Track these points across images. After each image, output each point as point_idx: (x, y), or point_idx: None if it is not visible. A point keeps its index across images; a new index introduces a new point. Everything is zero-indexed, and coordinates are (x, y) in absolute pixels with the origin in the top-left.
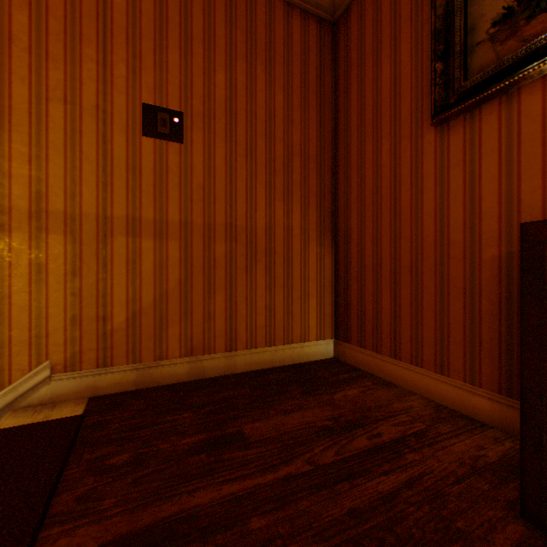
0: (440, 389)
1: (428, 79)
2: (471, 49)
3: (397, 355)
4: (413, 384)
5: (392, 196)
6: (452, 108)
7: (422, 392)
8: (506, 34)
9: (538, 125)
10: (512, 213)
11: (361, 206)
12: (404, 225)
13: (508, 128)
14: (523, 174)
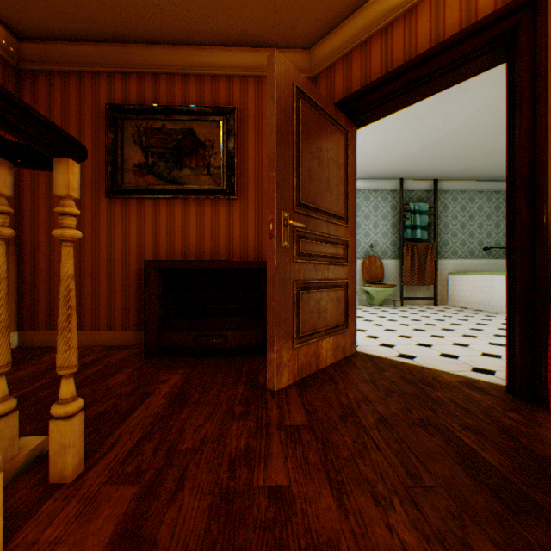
0: (111, 338)
1: (104, 170)
2: (127, 170)
3: (84, 328)
4: (95, 341)
5: (80, 228)
6: (118, 195)
7: (101, 344)
8: (141, 174)
9: (151, 218)
10: (143, 251)
11: (52, 228)
12: (89, 247)
13: (142, 215)
14: (147, 236)
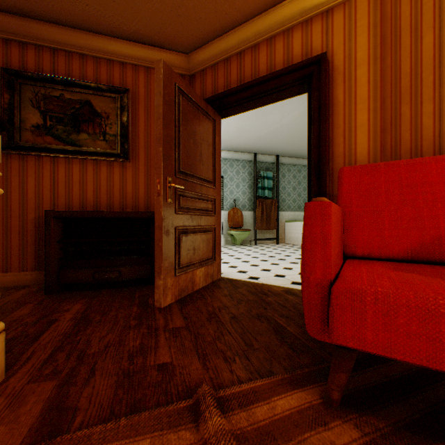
0: (8, 279)
1: None
2: (24, 129)
3: None
4: None
5: None
6: (15, 151)
7: None
8: (39, 134)
9: (50, 173)
10: (41, 202)
11: None
12: None
13: (40, 170)
14: (45, 189)
